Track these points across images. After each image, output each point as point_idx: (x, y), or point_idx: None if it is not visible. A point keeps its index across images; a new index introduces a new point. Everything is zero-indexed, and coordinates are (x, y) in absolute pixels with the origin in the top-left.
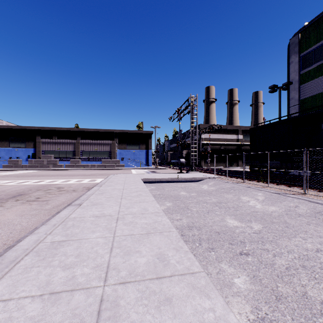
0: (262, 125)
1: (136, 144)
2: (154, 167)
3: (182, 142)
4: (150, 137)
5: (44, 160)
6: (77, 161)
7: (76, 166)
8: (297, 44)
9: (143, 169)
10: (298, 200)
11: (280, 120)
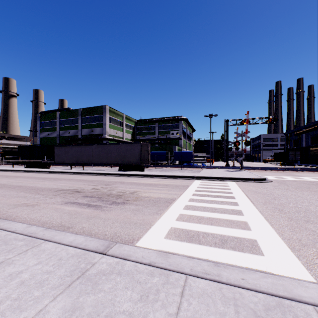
0: (22, 146)
1: None
2: None
3: None
4: None
5: None
6: None
7: None
8: (39, 118)
9: None
10: (16, 166)
11: (26, 146)
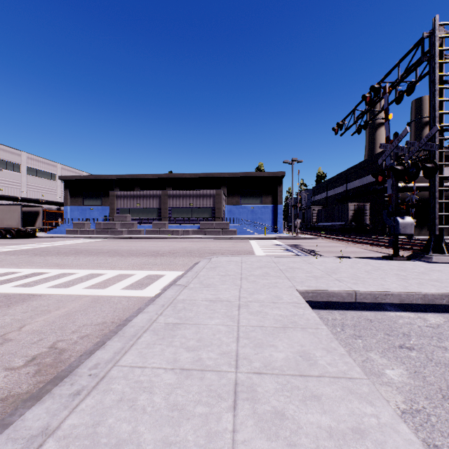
0: None
1: (255, 196)
2: (290, 235)
3: (339, 190)
4: (280, 183)
5: (115, 223)
6: (162, 224)
7: (161, 233)
8: None
9: (270, 240)
10: None
11: None
